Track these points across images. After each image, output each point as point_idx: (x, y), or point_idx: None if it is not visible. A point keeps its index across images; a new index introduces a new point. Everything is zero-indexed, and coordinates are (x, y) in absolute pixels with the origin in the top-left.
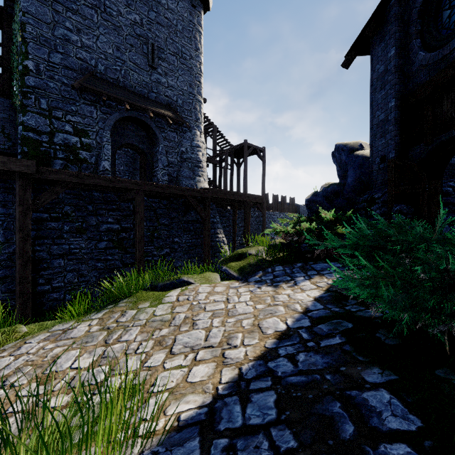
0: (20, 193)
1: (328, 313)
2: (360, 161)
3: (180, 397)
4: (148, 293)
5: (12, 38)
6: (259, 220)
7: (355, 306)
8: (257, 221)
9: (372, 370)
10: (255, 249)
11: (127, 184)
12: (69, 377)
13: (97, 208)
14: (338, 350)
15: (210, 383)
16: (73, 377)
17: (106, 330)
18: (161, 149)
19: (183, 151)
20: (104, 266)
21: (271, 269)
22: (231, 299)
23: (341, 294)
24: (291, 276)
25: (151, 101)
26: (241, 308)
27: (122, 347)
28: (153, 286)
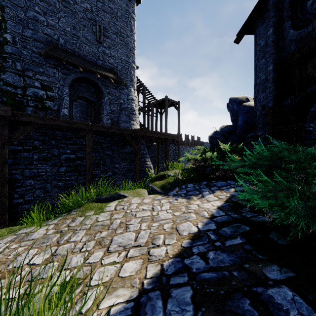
0: None
1: (229, 219)
2: (247, 110)
3: (112, 291)
4: (94, 204)
5: None
6: (176, 152)
7: (249, 212)
8: (174, 153)
9: (272, 267)
10: (173, 171)
11: (80, 125)
12: (25, 272)
13: (58, 143)
14: (240, 249)
15: (137, 278)
16: (28, 272)
17: (59, 233)
18: (106, 101)
19: (121, 103)
20: (64, 184)
21: (184, 186)
22: (155, 208)
23: (237, 204)
24: (199, 191)
25: (98, 66)
26: (163, 215)
27: (70, 246)
28: (98, 199)
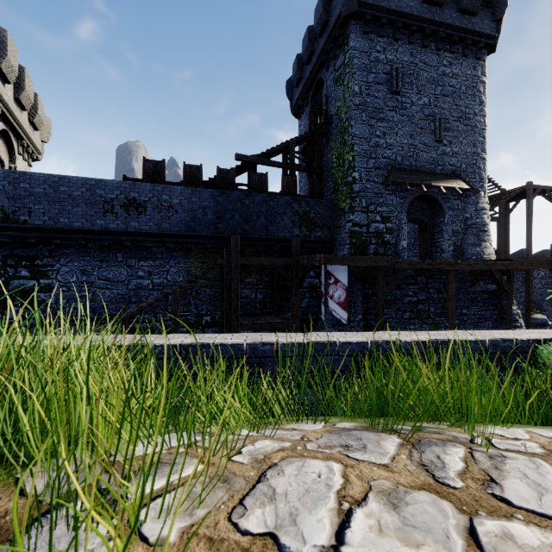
0: (381, 281)
1: None
2: None
3: None
4: None
5: (321, 150)
6: (546, 281)
7: None
8: (543, 283)
9: None
10: None
11: (443, 265)
12: None
13: (400, 283)
14: None
15: None
16: None
17: None
18: (447, 220)
19: (466, 218)
20: None
21: None
22: None
23: None
24: None
25: (438, 175)
26: None
27: None
28: None
